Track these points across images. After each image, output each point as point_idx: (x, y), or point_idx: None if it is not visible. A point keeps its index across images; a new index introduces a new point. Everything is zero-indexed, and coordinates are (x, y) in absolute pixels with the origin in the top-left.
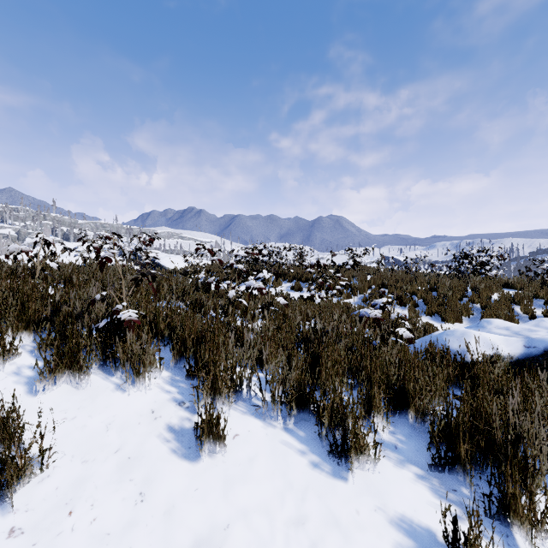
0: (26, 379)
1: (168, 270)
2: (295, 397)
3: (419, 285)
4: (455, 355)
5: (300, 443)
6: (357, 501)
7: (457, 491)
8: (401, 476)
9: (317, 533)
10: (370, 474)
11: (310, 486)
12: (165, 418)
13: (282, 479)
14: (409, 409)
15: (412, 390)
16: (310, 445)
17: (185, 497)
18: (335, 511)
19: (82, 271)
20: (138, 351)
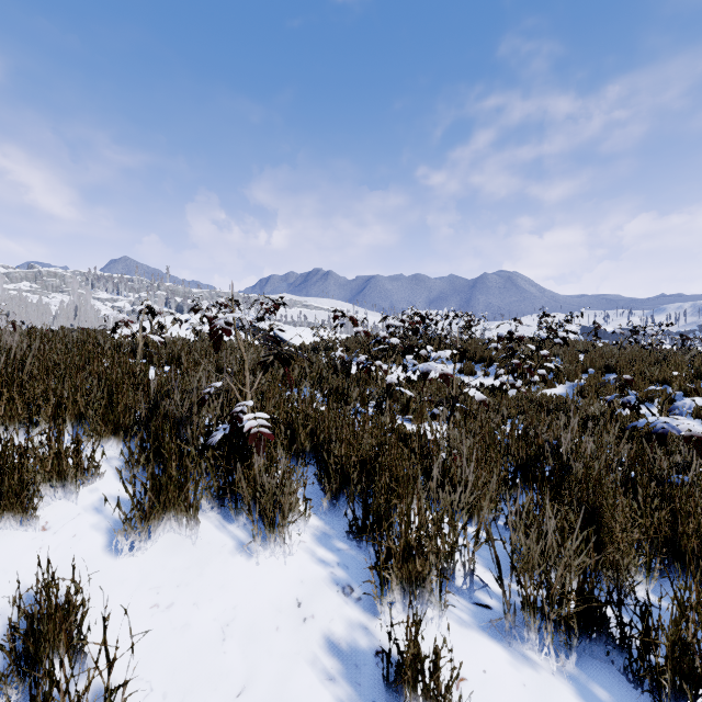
0: (106, 521)
1: (292, 346)
2: (575, 606)
3: (672, 369)
4: None
5: None
6: None
7: None
8: None
9: None
10: None
11: None
12: (321, 620)
13: None
14: None
15: None
16: None
17: None
18: None
19: (193, 347)
20: (271, 486)
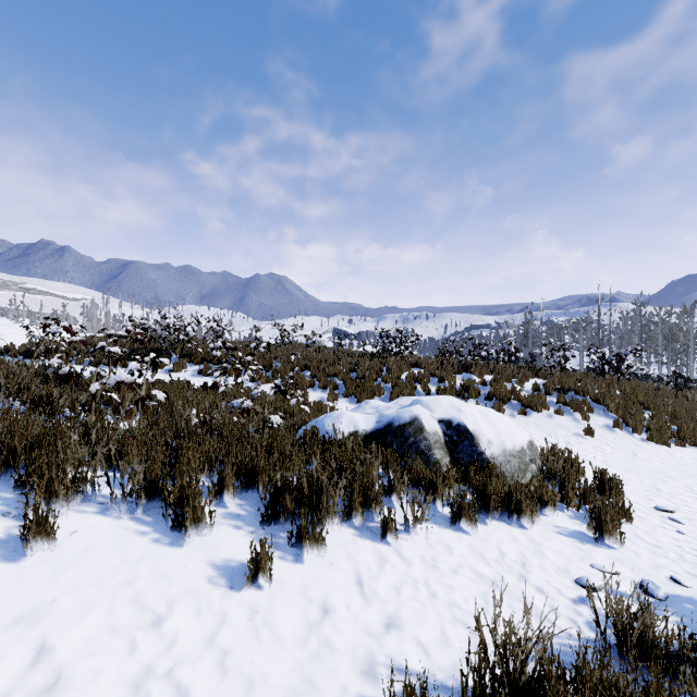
0: None
1: None
2: (145, 488)
3: (342, 366)
4: (324, 435)
5: (146, 526)
6: (188, 558)
7: (276, 535)
8: (234, 534)
9: (144, 586)
10: (207, 538)
11: (146, 557)
12: None
13: (120, 556)
14: (260, 484)
15: (261, 467)
16: (155, 527)
17: (7, 591)
18: (165, 569)
19: None
20: None
